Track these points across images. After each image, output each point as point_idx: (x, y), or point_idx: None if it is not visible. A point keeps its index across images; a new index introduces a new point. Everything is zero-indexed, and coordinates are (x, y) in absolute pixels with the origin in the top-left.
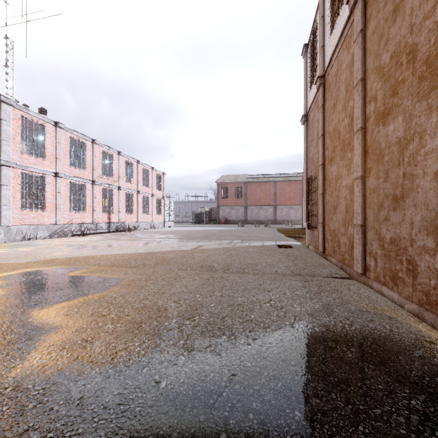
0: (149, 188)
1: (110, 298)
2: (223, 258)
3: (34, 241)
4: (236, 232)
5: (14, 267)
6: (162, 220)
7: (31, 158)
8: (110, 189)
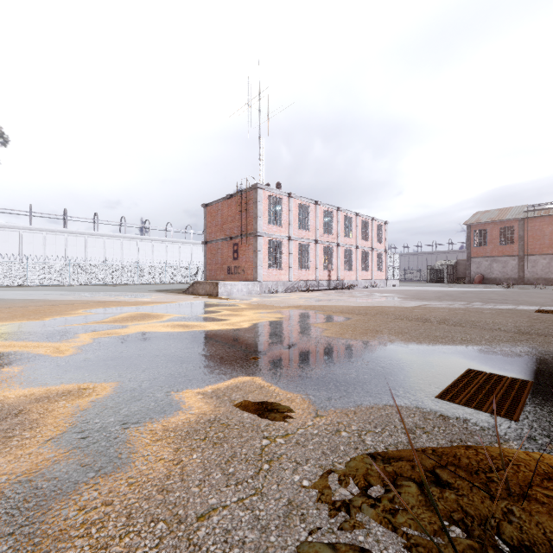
0: (369, 242)
1: (347, 324)
2: (443, 314)
3: (276, 294)
4: (488, 294)
5: (282, 307)
6: (384, 278)
7: (273, 227)
8: (330, 247)
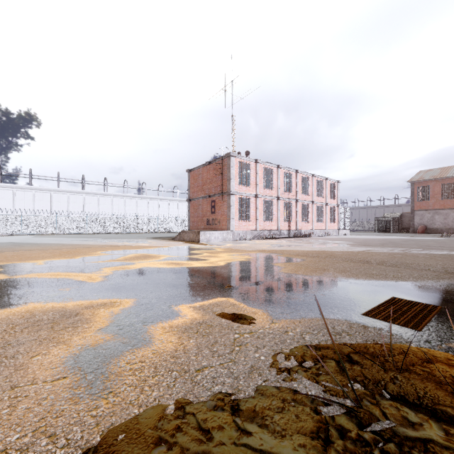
0: (323, 198)
1: (301, 264)
2: (383, 258)
3: (246, 241)
4: (427, 242)
5: (250, 251)
6: (336, 228)
7: (243, 187)
8: (290, 203)
